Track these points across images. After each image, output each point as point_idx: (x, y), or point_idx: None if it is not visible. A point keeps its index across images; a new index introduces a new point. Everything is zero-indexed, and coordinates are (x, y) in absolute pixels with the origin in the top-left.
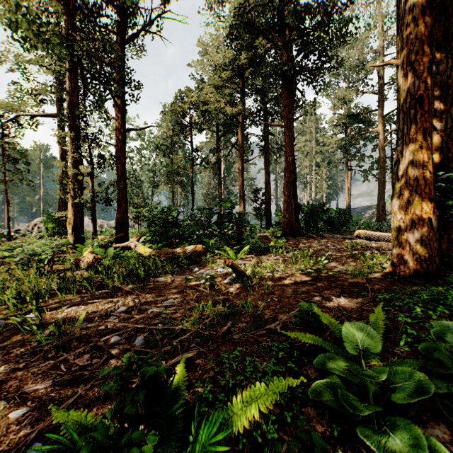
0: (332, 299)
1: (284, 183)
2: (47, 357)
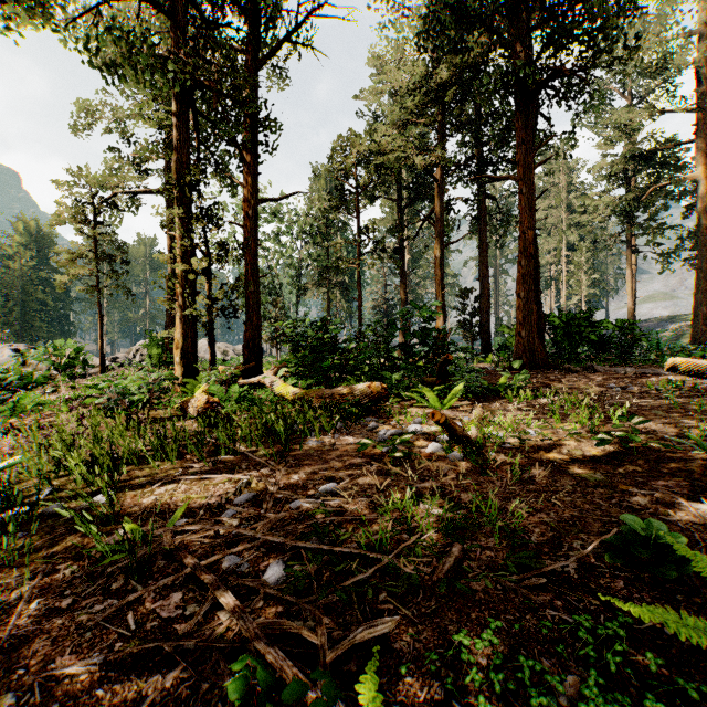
0: (677, 505)
1: (517, 277)
2: (109, 588)
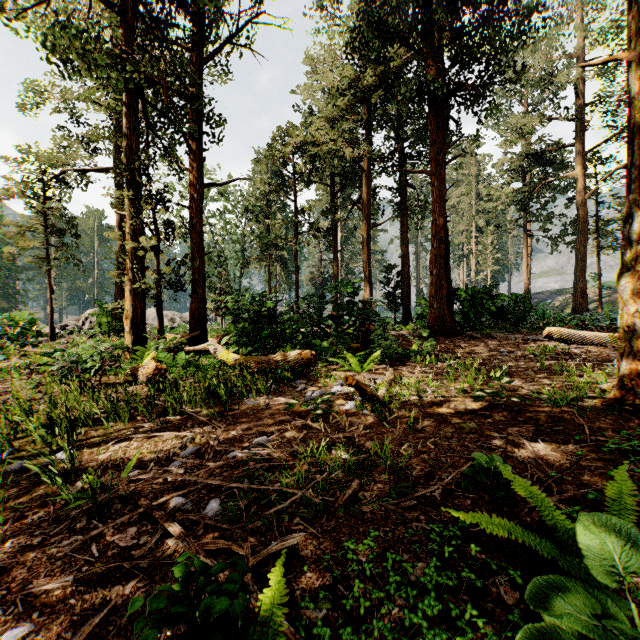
0: (523, 445)
1: (430, 257)
2: (74, 528)
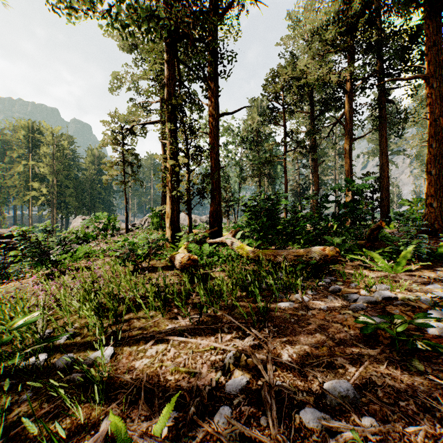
0: None
1: (427, 158)
2: None
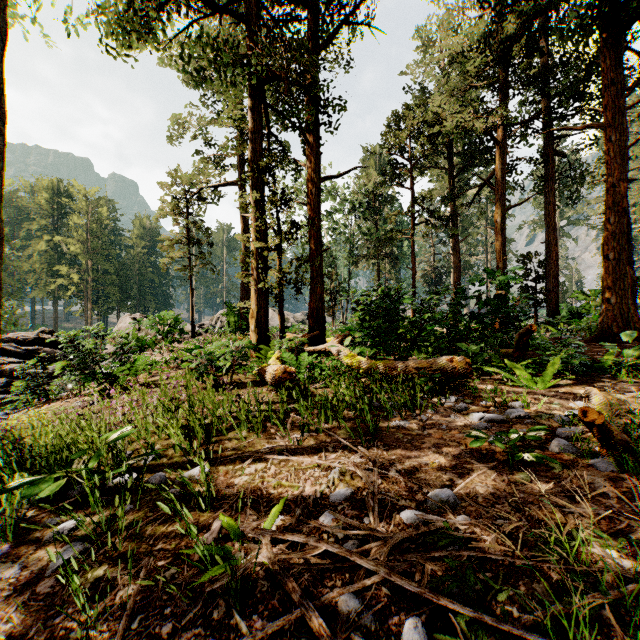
0: None
1: (604, 236)
2: (210, 616)
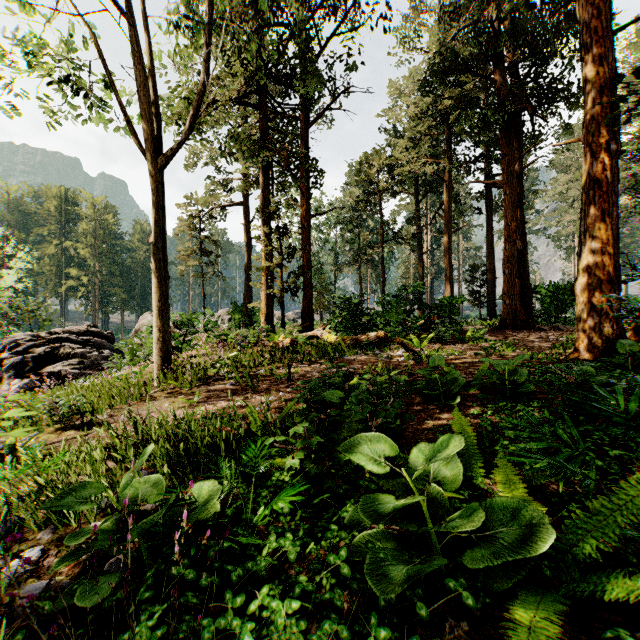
0: None
1: (503, 259)
2: (283, 383)
